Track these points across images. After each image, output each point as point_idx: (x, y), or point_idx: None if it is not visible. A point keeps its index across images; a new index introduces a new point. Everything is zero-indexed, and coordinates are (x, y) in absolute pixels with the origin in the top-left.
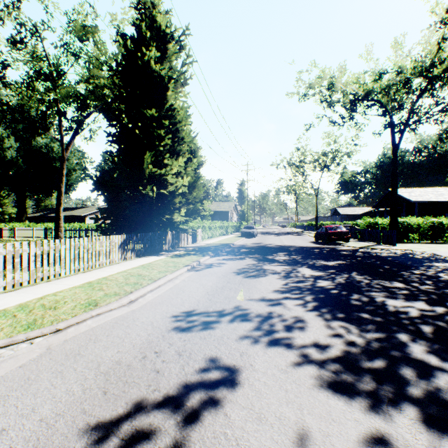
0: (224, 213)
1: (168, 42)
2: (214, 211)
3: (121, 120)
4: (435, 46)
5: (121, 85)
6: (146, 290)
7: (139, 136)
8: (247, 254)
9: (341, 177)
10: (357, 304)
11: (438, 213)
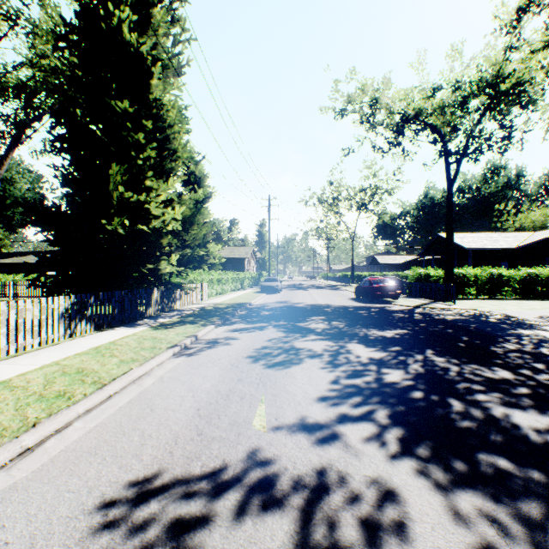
0: (239, 261)
1: (152, 5)
2: (226, 259)
3: (71, 113)
4: (502, 56)
5: (78, 65)
6: (73, 414)
7: (103, 140)
8: (270, 320)
9: (381, 219)
10: (471, 429)
11: (492, 263)
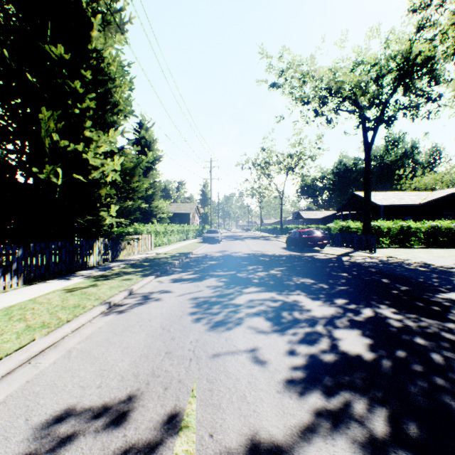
0: (185, 215)
1: None
2: (173, 213)
3: None
4: (416, 33)
5: (16, 14)
6: None
7: (35, 85)
8: (210, 269)
9: (305, 180)
10: None
11: (398, 217)
